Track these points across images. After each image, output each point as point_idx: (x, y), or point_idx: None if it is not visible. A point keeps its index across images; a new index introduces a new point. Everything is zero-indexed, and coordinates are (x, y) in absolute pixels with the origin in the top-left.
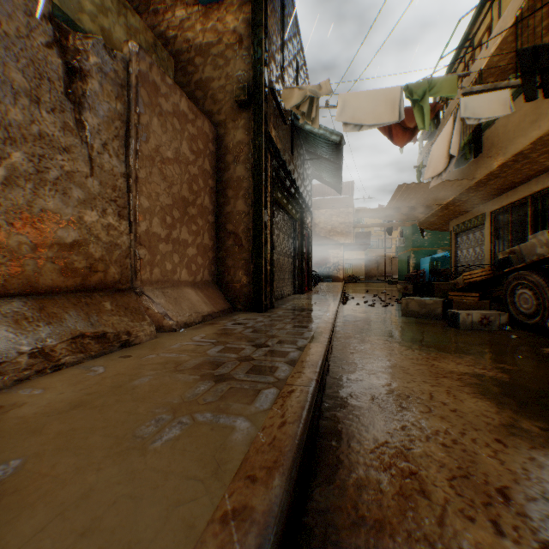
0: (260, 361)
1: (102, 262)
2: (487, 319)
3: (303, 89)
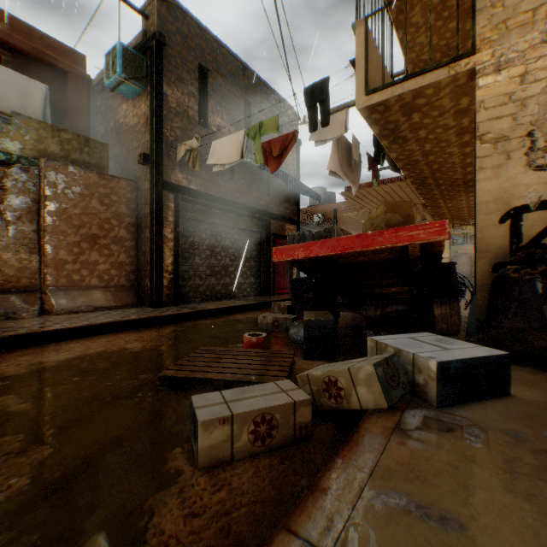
0: (27, 328)
1: (17, 277)
2: (278, 322)
3: (186, 144)
